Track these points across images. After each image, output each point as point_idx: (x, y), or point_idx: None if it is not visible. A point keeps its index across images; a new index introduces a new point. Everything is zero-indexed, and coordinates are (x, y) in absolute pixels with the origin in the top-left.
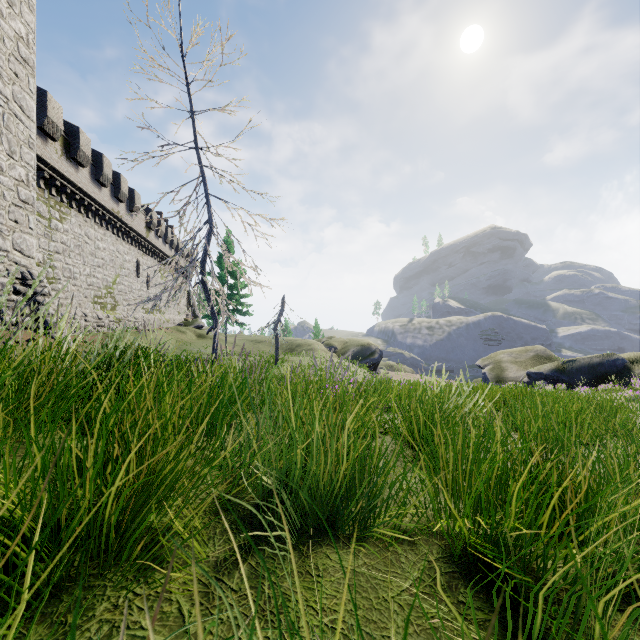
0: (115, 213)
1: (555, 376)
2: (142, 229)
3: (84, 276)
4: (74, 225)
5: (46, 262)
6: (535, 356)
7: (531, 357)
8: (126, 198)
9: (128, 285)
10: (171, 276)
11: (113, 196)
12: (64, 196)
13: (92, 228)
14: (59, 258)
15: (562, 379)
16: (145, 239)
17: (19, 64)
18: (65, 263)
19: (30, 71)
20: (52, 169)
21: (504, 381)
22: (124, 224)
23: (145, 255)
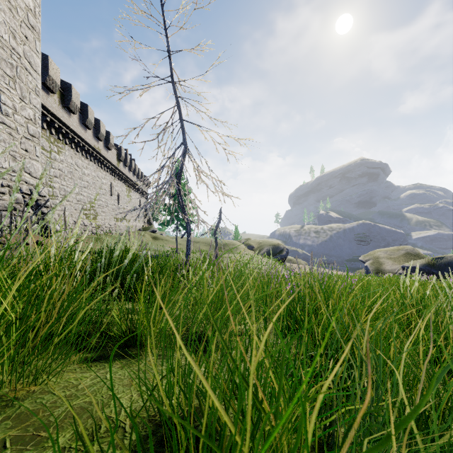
0: (96, 148)
1: (426, 269)
2: (114, 161)
3: (74, 194)
4: (67, 157)
5: (48, 183)
6: (406, 253)
7: (402, 254)
8: (104, 138)
9: (105, 201)
10: (134, 195)
11: (94, 136)
12: (60, 135)
13: (80, 159)
14: (57, 181)
15: (432, 272)
16: (116, 168)
17: (28, 29)
18: (61, 184)
19: (36, 36)
20: (52, 114)
21: (382, 272)
22: (102, 157)
23: (116, 179)
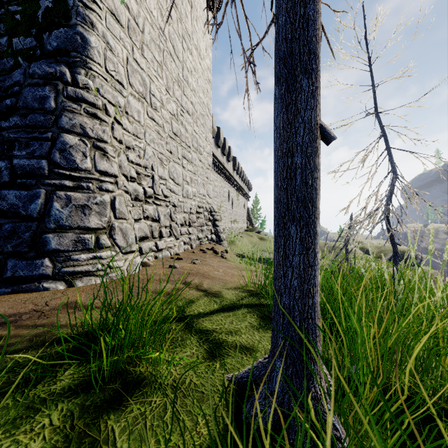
0: (222, 163)
1: None
2: (231, 170)
3: None
4: None
5: None
6: None
7: None
8: (227, 152)
9: (225, 207)
10: (240, 198)
11: (221, 152)
12: None
13: (213, 174)
14: None
15: None
16: (232, 177)
17: (208, 84)
18: None
19: (210, 87)
20: None
21: None
22: (225, 169)
23: (231, 187)
